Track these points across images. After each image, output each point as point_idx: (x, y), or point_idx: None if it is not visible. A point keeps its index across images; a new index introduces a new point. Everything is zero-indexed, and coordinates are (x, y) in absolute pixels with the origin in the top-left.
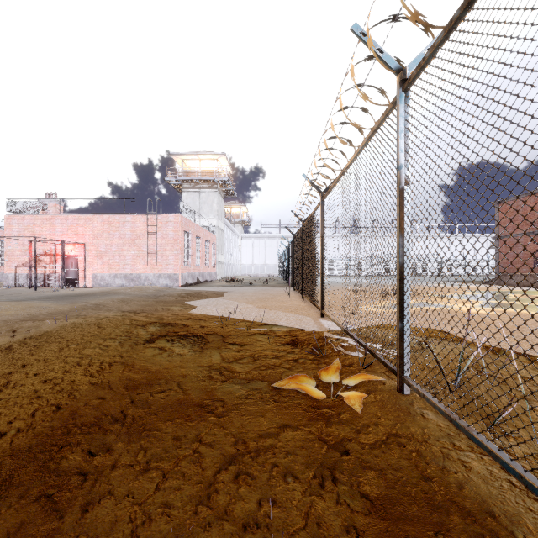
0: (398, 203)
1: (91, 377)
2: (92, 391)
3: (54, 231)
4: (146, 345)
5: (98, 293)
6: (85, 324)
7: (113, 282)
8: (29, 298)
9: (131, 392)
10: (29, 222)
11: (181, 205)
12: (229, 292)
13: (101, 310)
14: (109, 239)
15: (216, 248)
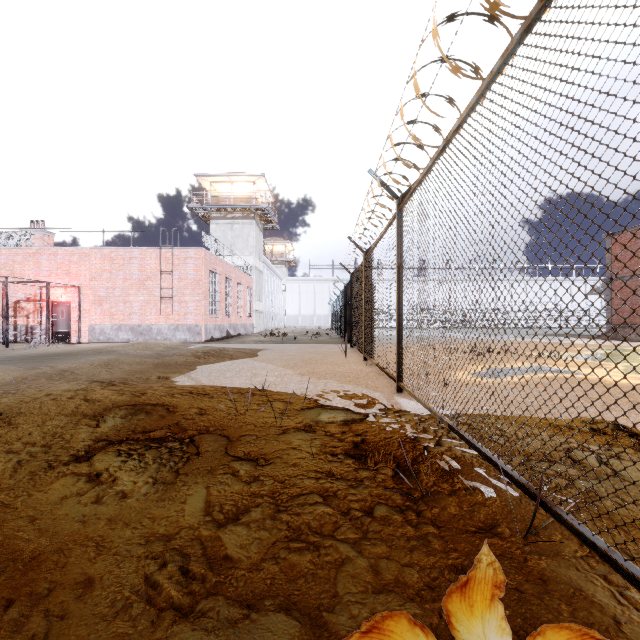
0: None
1: None
2: None
3: (39, 270)
4: (67, 467)
5: (84, 352)
6: None
7: (116, 336)
8: None
9: None
10: (7, 258)
11: (204, 236)
12: (265, 351)
13: (59, 381)
14: (111, 280)
15: (253, 293)
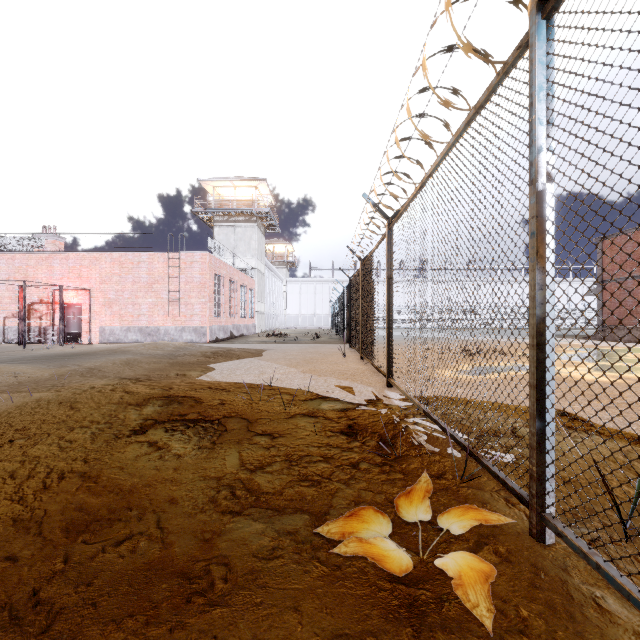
0: (535, 214)
1: (18, 505)
2: (5, 538)
3: (51, 274)
4: (131, 439)
5: (101, 352)
6: (54, 402)
7: (126, 336)
8: (9, 358)
9: (71, 542)
10: (21, 262)
11: (209, 241)
12: (269, 351)
13: (92, 377)
14: (120, 283)
15: (255, 295)
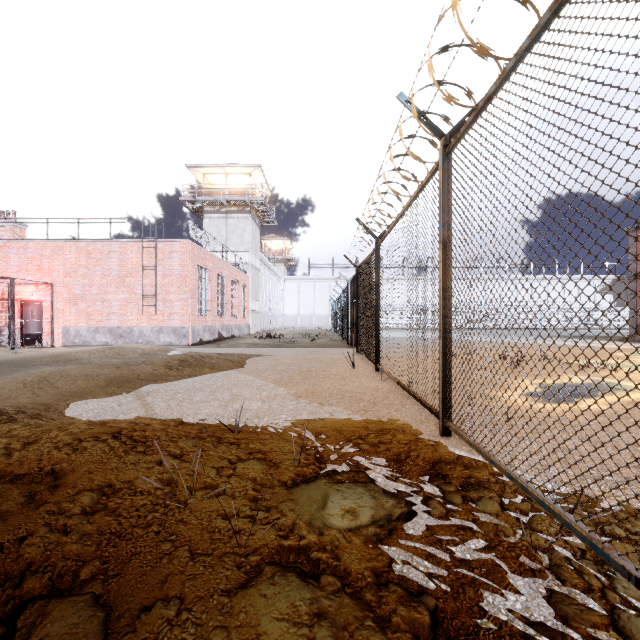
0: None
1: None
2: None
3: (7, 265)
4: None
5: (37, 360)
6: None
7: (93, 338)
8: None
9: None
10: None
11: (191, 228)
12: (256, 357)
13: None
14: (87, 276)
15: (248, 292)
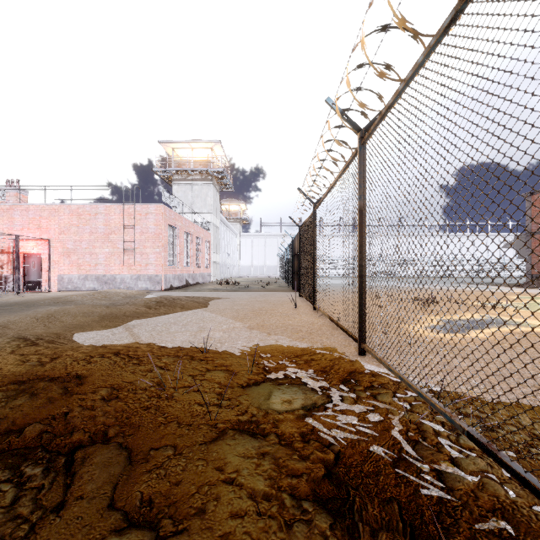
0: None
1: None
2: None
3: (12, 225)
4: None
5: (41, 302)
6: None
7: (83, 285)
8: None
9: None
10: None
11: (164, 194)
12: (217, 300)
13: None
14: (78, 234)
15: (210, 246)
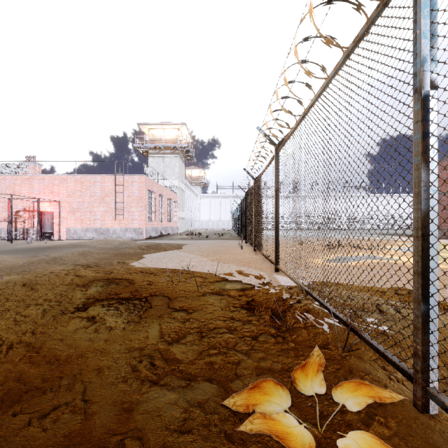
0: (419, 118)
1: None
2: None
3: (32, 190)
4: (74, 314)
5: (65, 246)
6: (18, 284)
7: (85, 235)
8: None
9: (1, 414)
10: (10, 182)
11: (145, 167)
12: (187, 245)
13: (54, 264)
14: (81, 197)
15: (178, 205)
